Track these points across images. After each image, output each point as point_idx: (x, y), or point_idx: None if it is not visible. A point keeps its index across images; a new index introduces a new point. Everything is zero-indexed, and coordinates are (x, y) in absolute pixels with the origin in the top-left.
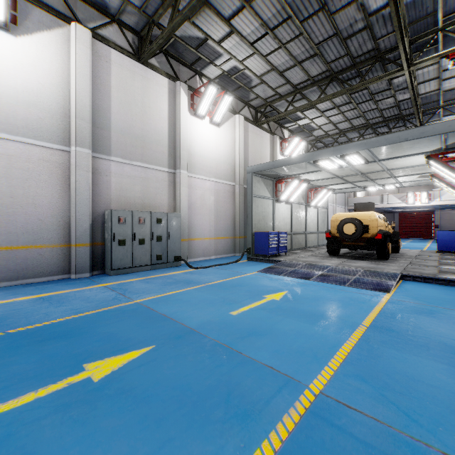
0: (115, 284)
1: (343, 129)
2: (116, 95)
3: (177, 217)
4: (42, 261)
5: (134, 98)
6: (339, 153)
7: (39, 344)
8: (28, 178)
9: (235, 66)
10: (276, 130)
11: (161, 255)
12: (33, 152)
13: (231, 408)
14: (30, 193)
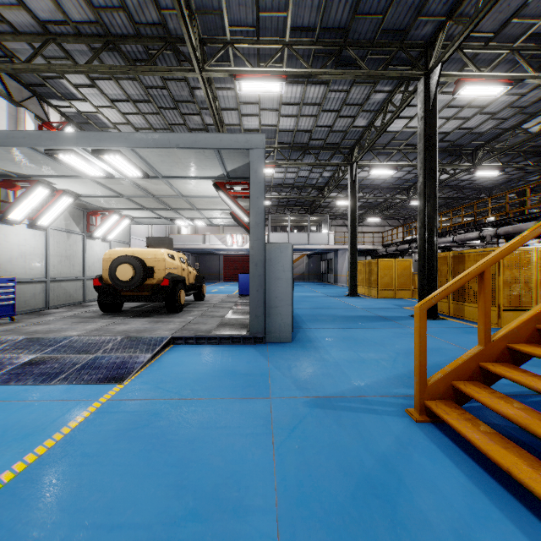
0: None
1: None
2: None
3: None
4: None
5: None
6: (87, 144)
7: None
8: None
9: None
10: (29, 101)
11: None
12: None
13: None
14: None
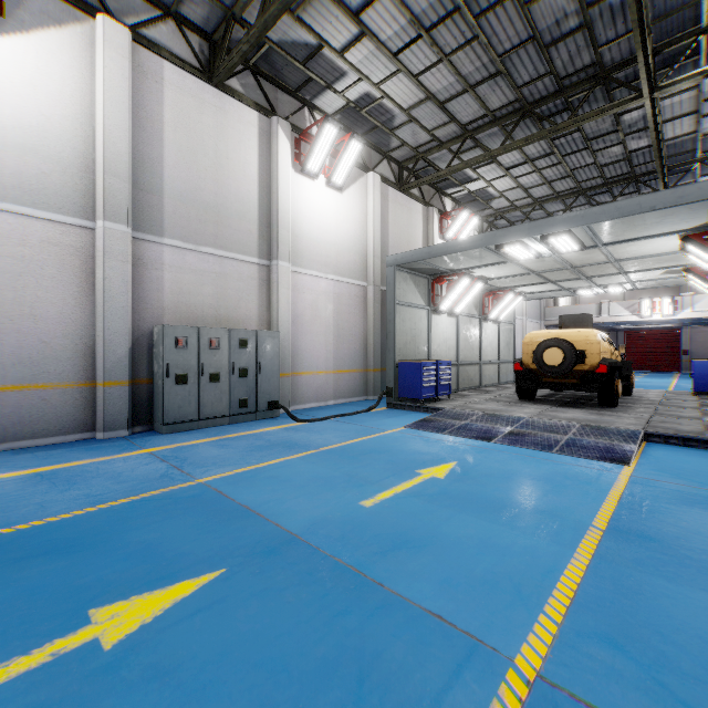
0: (168, 450)
1: (540, 198)
2: (172, 137)
3: (273, 338)
4: (47, 410)
5: (203, 143)
6: (539, 232)
7: (17, 566)
8: (22, 273)
9: (368, 93)
10: (433, 199)
11: (247, 400)
12: (32, 229)
13: None
14: (27, 297)
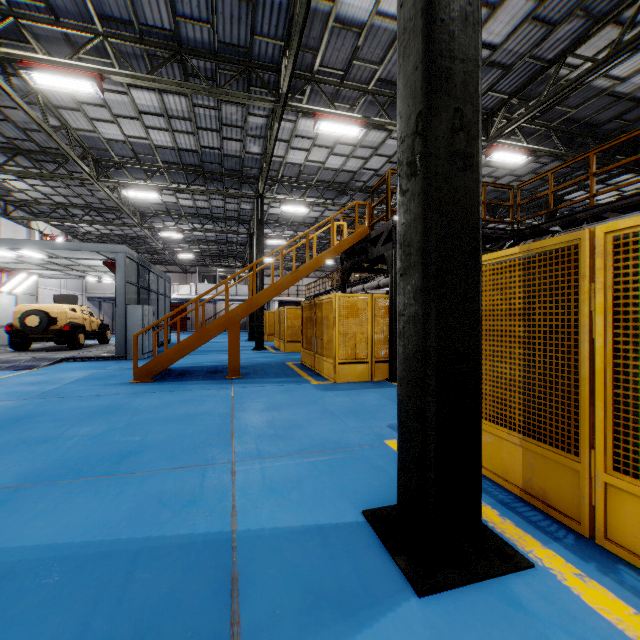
0: None
1: (61, 203)
2: None
3: None
4: None
5: None
6: (8, 246)
7: None
8: None
9: None
10: None
11: None
12: None
13: None
14: None
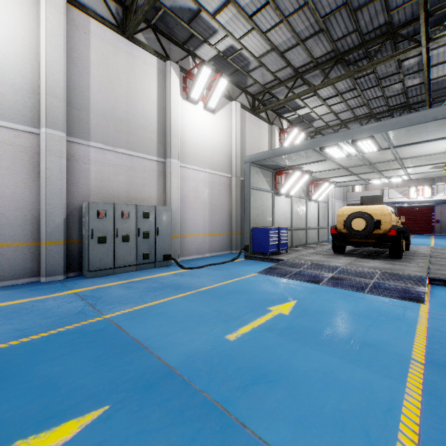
0: (89, 290)
1: (345, 120)
2: (96, 72)
3: (167, 211)
4: (4, 262)
5: (118, 77)
6: (350, 137)
7: None
8: None
9: (232, 45)
10: (275, 120)
11: (148, 254)
12: None
13: None
14: None
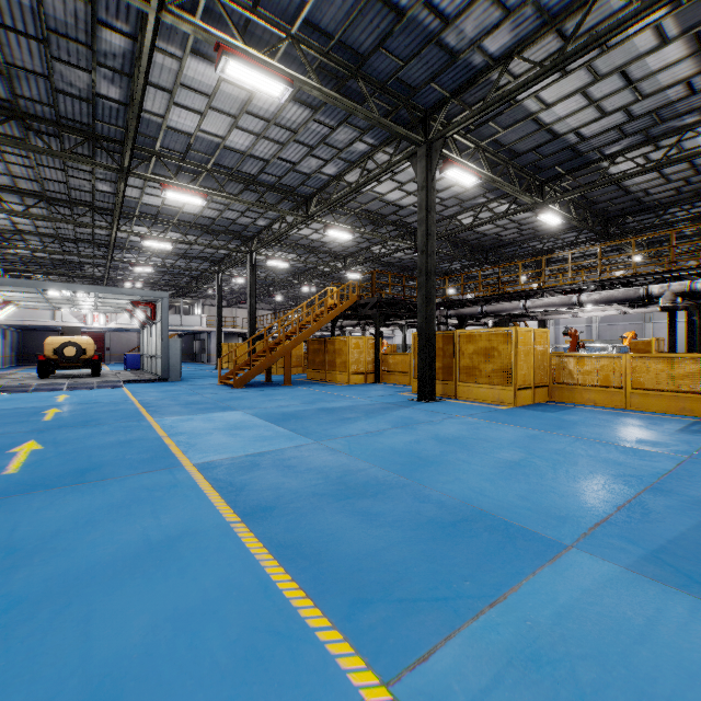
0: None
1: (24, 230)
2: None
3: None
4: None
5: None
6: (74, 290)
7: None
8: None
9: None
10: None
11: None
12: None
13: (120, 404)
14: None
